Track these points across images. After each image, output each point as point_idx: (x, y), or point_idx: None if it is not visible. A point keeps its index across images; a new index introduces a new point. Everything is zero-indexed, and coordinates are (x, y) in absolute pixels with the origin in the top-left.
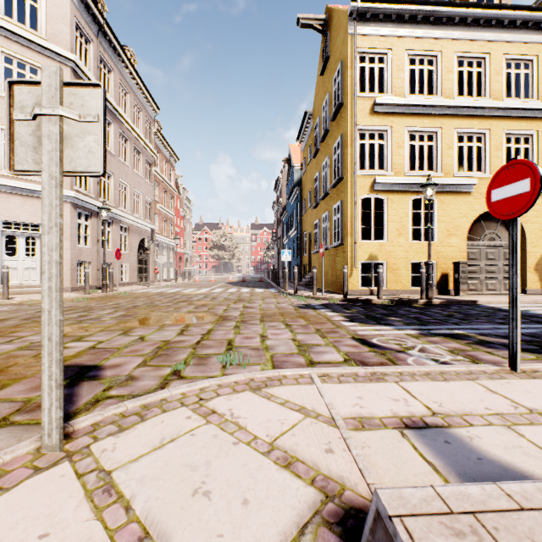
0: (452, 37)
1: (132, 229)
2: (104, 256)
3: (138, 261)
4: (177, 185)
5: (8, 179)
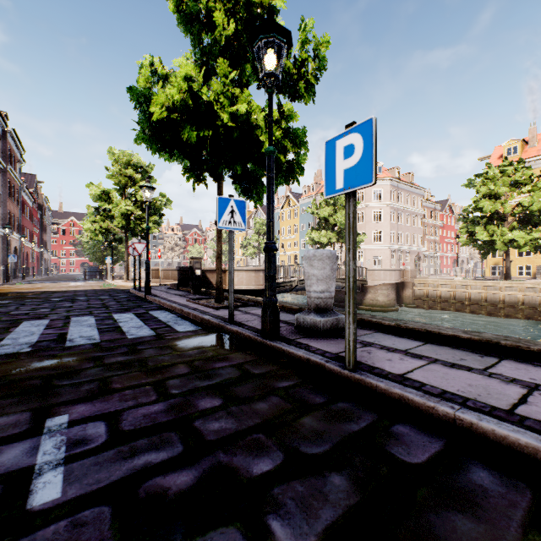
0: (540, 166)
1: (411, 251)
2: (399, 265)
3: (414, 265)
4: (451, 209)
5: (374, 245)
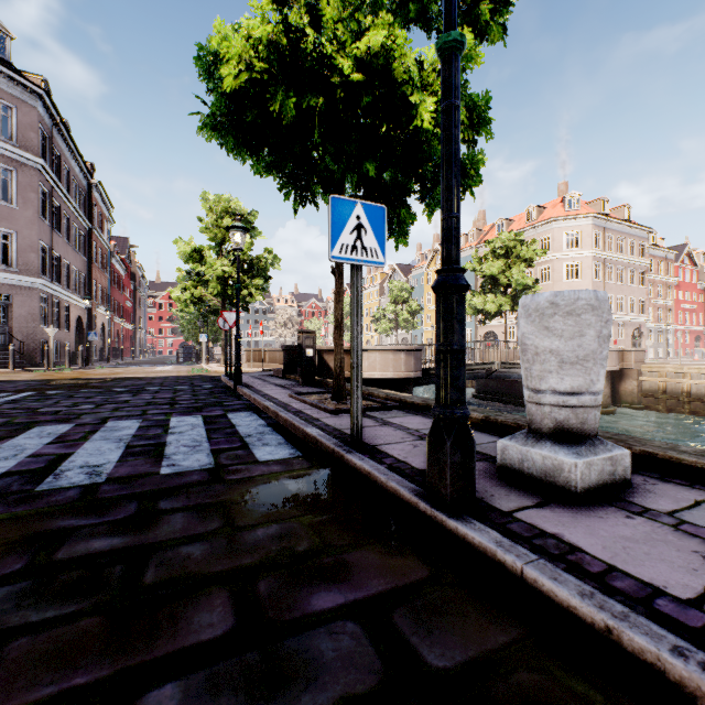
0: None
1: (626, 323)
2: None
3: (632, 344)
4: (691, 258)
5: None
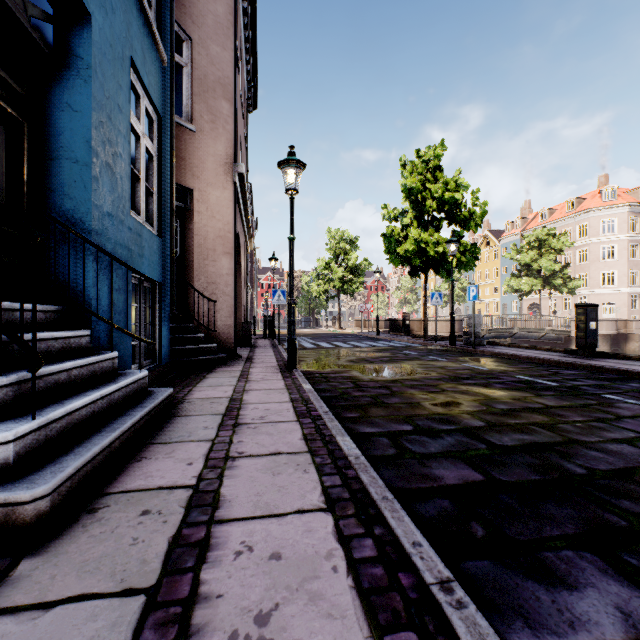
0: None
1: None
2: None
3: None
4: None
5: (603, 288)
